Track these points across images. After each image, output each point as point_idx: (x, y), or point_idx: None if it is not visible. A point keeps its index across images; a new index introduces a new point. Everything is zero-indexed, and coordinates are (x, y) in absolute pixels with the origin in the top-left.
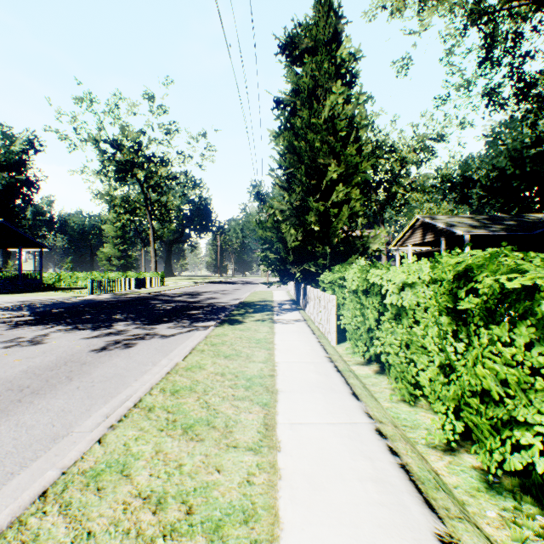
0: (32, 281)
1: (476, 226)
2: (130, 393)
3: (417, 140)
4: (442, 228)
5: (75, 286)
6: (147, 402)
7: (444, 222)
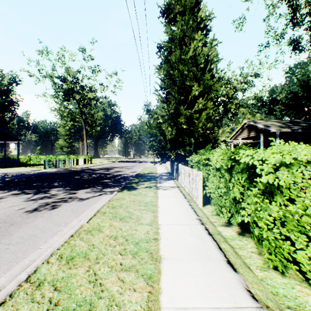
0: (12, 161)
1: (283, 126)
2: (34, 257)
3: (243, 76)
4: (261, 128)
5: (39, 164)
6: (40, 273)
7: (262, 124)
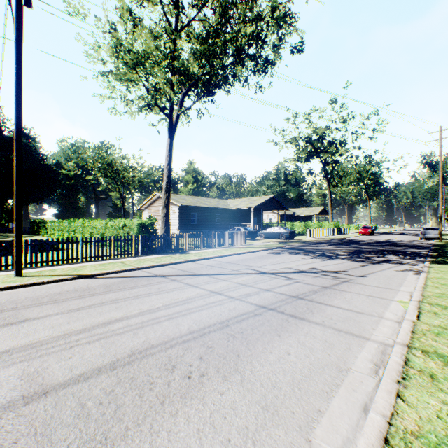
0: None
1: None
2: None
3: None
4: None
5: None
6: None
7: None
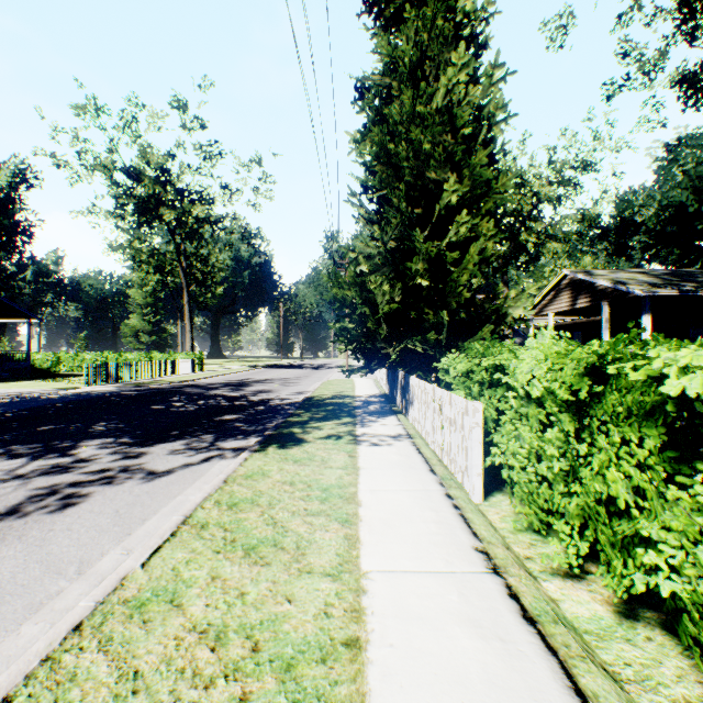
0: (15, 365)
1: (658, 284)
2: None
3: (556, 168)
4: (604, 287)
5: (79, 372)
6: None
7: (607, 278)
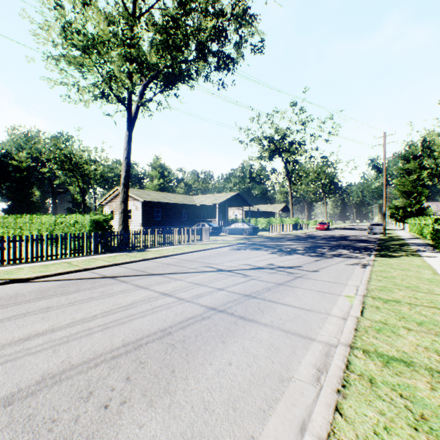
0: None
1: None
2: None
3: None
4: None
5: None
6: None
7: None
